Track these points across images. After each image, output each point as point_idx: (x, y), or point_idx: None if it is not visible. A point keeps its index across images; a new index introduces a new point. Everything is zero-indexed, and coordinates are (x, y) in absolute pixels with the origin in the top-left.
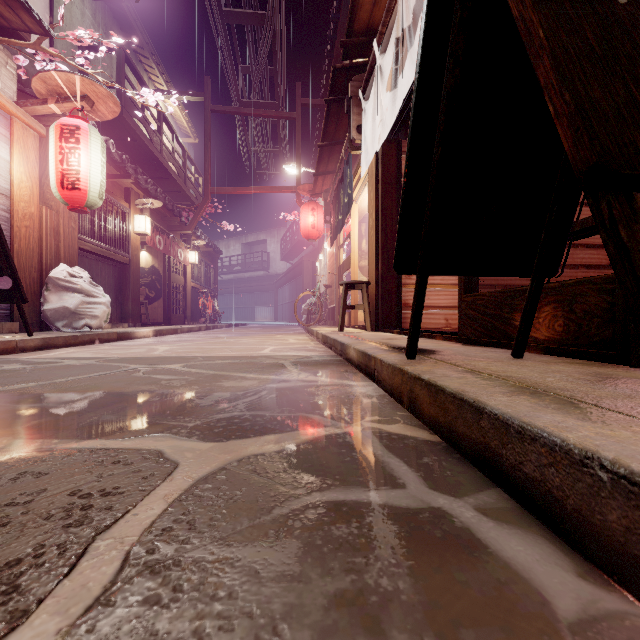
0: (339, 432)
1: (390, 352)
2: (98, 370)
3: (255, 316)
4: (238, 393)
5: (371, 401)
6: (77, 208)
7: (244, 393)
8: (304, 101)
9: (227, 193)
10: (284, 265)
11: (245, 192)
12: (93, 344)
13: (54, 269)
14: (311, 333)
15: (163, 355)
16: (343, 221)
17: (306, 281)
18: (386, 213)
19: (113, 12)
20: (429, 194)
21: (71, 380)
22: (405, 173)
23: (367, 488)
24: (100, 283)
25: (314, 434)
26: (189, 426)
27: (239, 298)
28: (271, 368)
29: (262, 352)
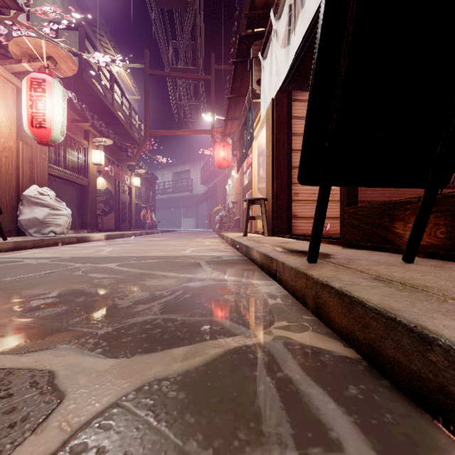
0: (249, 343)
1: (289, 255)
2: (47, 269)
3: (182, 224)
4: (156, 293)
5: (276, 302)
6: (44, 142)
7: (162, 293)
8: (217, 67)
9: (161, 134)
10: (203, 188)
11: (174, 134)
12: (57, 246)
13: (27, 189)
14: (222, 237)
15: (106, 255)
16: (246, 153)
17: (219, 199)
18: (279, 146)
19: (77, 1)
20: (334, 107)
21: (18, 278)
22: (311, 86)
23: (293, 451)
24: (66, 200)
25: (223, 346)
26: (98, 334)
27: (171, 212)
28: (189, 267)
29: (184, 252)
